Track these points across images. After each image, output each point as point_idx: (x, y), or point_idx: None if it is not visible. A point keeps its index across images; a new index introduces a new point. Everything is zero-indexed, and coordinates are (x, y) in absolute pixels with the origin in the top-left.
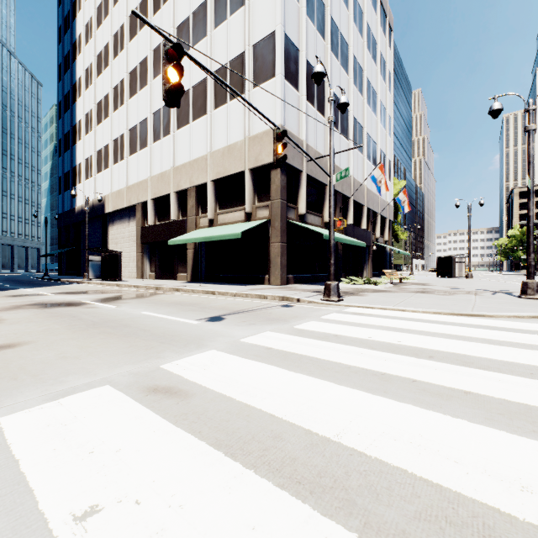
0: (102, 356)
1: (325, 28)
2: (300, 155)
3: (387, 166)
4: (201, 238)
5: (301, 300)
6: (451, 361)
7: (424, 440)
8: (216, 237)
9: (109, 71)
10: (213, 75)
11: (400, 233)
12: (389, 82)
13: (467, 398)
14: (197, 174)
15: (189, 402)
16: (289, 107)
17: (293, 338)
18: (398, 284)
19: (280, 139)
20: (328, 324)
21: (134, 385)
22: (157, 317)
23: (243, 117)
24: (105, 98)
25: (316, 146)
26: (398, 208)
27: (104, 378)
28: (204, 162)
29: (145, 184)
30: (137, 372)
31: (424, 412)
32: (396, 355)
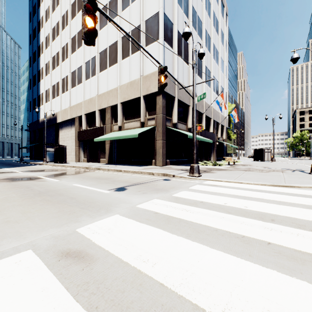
0: (36, 220)
1: (188, 11)
2: (174, 87)
3: (224, 95)
4: (113, 137)
5: (175, 176)
6: (289, 224)
7: None
8: (123, 137)
9: (59, 38)
10: (119, 26)
11: (232, 135)
12: (225, 46)
13: None
14: (111, 99)
15: (92, 268)
16: (167, 58)
17: (173, 204)
18: (233, 165)
19: (163, 72)
20: (195, 193)
21: (52, 249)
22: (83, 188)
23: (139, 64)
24: (57, 54)
25: (183, 82)
26: (230, 120)
27: (30, 242)
28: (116, 92)
29: (80, 105)
30: (57, 236)
31: (291, 280)
32: (247, 218)
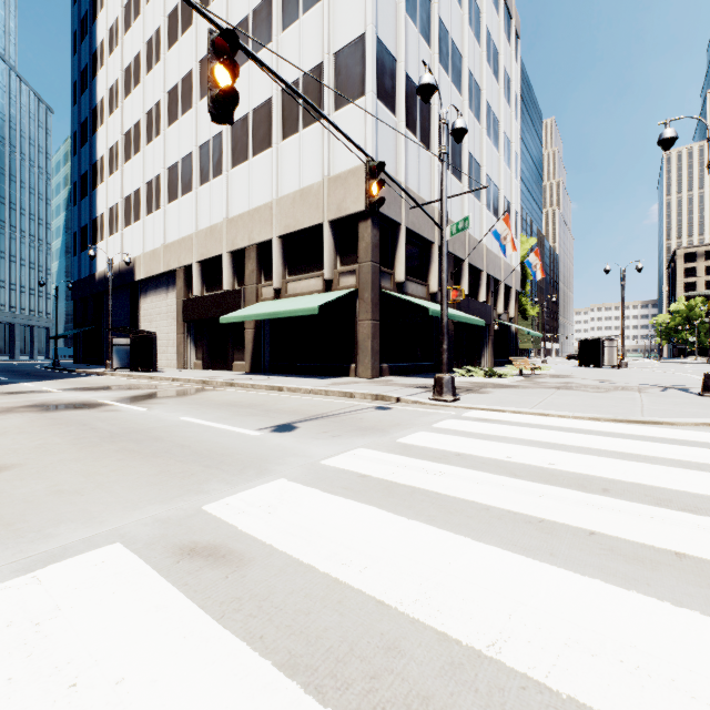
0: (117, 489)
1: (431, 31)
2: (398, 201)
3: (512, 219)
4: (264, 314)
5: (402, 400)
6: (638, 498)
7: (643, 656)
8: (284, 313)
9: (141, 91)
10: (282, 80)
11: (529, 307)
12: (515, 107)
13: (684, 565)
14: (258, 228)
15: (245, 574)
16: (383, 137)
17: (398, 459)
18: (531, 376)
19: (375, 174)
20: (444, 435)
21: (160, 542)
22: (202, 425)
23: (321, 150)
24: (135, 127)
25: (419, 190)
26: (526, 275)
27: (114, 529)
28: (268, 212)
29: (188, 242)
30: (166, 518)
31: (626, 595)
32: (553, 487)
